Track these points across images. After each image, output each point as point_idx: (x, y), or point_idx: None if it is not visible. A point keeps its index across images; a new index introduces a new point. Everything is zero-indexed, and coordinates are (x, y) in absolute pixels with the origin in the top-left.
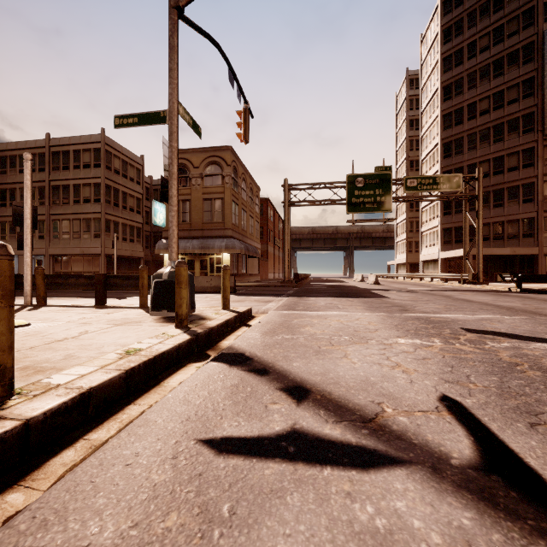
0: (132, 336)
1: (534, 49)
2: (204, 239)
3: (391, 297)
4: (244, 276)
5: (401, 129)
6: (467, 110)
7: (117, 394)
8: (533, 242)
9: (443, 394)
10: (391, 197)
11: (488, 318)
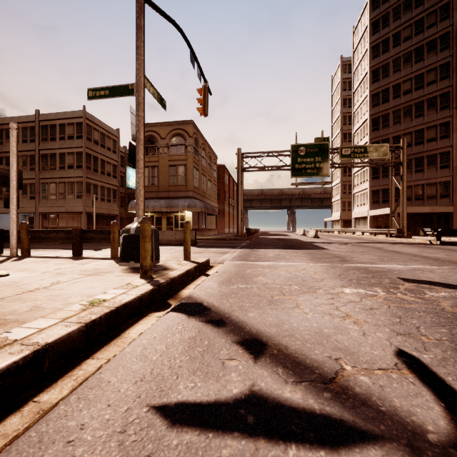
0: (99, 286)
1: (450, 38)
2: (170, 199)
3: (330, 248)
4: (203, 231)
5: (336, 107)
6: (393, 90)
7: (76, 347)
8: (449, 202)
9: (398, 348)
10: (328, 164)
11: (419, 268)
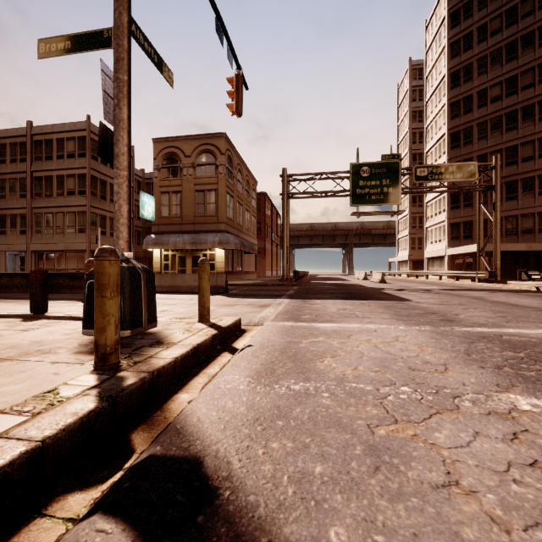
0: None
1: None
2: (196, 234)
3: (412, 298)
4: (239, 274)
5: (403, 121)
6: (477, 97)
7: None
8: None
9: None
10: (399, 188)
11: None
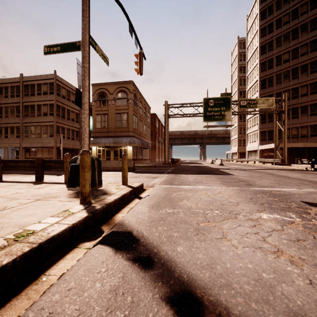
0: (38, 213)
1: None
2: (116, 138)
3: (235, 174)
4: (140, 160)
5: (234, 72)
6: (276, 60)
7: None
8: (316, 139)
9: None
10: (230, 112)
11: (313, 191)
